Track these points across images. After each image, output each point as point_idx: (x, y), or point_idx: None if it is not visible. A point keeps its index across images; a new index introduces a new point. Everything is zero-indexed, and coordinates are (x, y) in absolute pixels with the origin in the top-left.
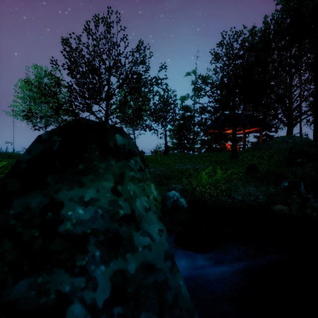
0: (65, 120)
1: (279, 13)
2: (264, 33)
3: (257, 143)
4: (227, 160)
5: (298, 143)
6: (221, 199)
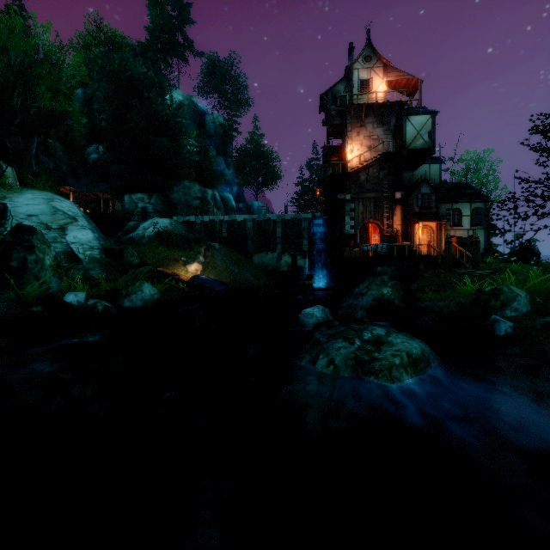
0: (545, 226)
1: None
2: None
3: None
4: None
5: None
6: (547, 344)
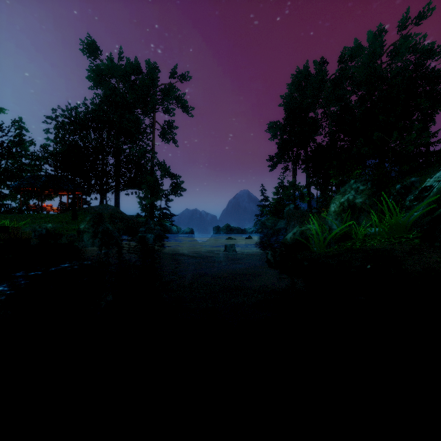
0: None
1: (89, 87)
2: (85, 115)
3: (70, 205)
4: (71, 221)
5: (113, 211)
6: None
